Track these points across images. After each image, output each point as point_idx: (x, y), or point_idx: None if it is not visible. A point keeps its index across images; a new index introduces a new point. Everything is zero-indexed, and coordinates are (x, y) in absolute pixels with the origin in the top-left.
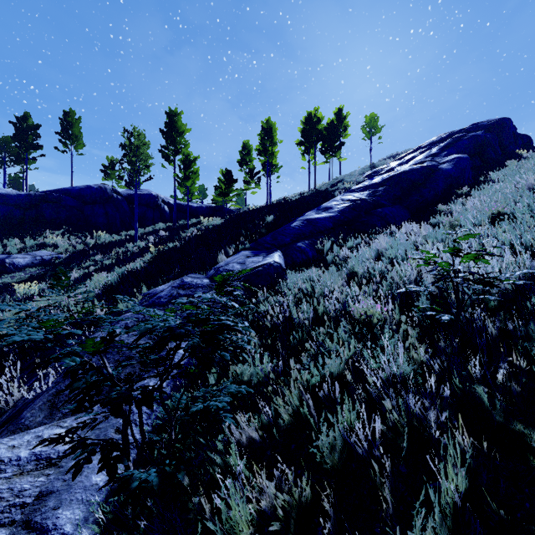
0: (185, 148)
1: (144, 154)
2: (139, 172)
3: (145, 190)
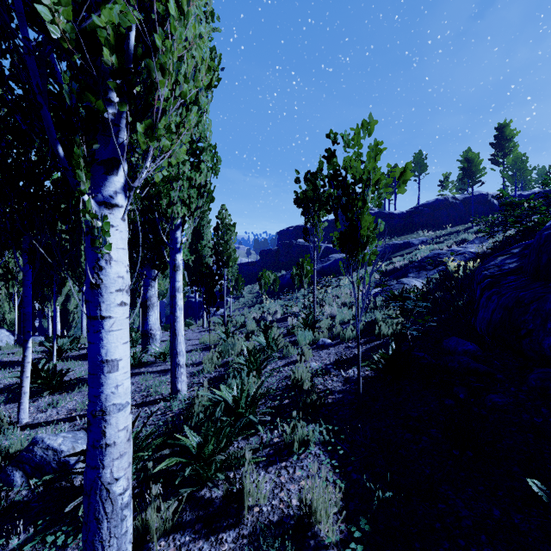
0: (513, 149)
1: (478, 170)
2: (474, 182)
3: (476, 191)
